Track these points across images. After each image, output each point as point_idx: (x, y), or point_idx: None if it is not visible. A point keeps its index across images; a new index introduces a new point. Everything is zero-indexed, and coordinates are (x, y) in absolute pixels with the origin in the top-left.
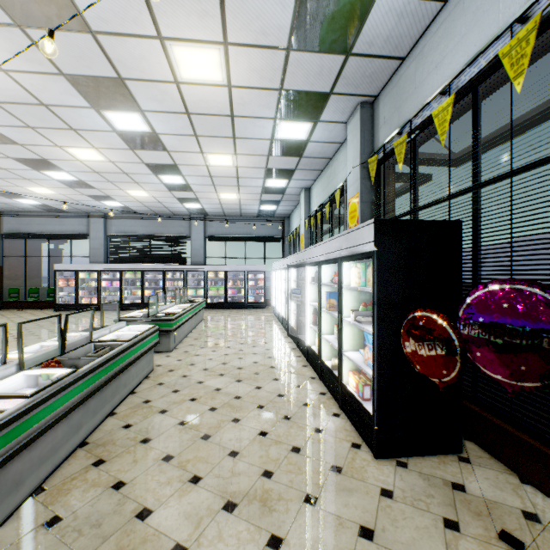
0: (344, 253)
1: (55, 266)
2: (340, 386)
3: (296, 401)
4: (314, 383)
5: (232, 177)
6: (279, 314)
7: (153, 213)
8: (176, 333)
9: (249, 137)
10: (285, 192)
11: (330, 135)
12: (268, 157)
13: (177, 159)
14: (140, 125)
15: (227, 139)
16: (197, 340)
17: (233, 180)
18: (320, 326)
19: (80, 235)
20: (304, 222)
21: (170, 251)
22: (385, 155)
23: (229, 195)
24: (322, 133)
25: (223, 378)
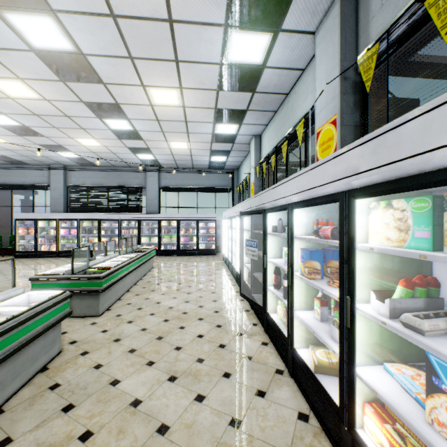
0: (363, 181)
1: (15, 215)
2: (349, 433)
3: (263, 444)
4: (285, 386)
5: (180, 121)
6: (229, 264)
7: (110, 165)
8: (111, 290)
9: (194, 59)
10: (235, 141)
11: (291, 56)
12: (217, 93)
13: (117, 96)
14: (59, 38)
15: (168, 64)
16: (137, 297)
17: (181, 126)
18: (292, 298)
19: (41, 186)
20: (255, 169)
21: (126, 201)
22: (389, 45)
23: (179, 144)
24: (282, 53)
25: (150, 372)
